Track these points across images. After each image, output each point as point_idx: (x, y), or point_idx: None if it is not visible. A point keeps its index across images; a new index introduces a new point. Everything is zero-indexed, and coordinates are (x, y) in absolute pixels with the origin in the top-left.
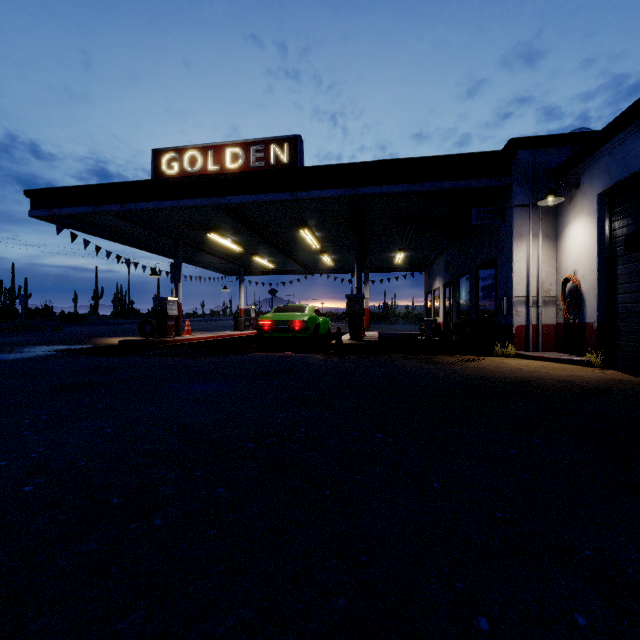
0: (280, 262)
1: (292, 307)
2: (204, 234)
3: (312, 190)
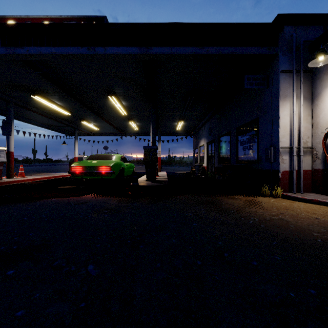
0: (103, 126)
1: (102, 155)
2: (32, 97)
3: (109, 46)
